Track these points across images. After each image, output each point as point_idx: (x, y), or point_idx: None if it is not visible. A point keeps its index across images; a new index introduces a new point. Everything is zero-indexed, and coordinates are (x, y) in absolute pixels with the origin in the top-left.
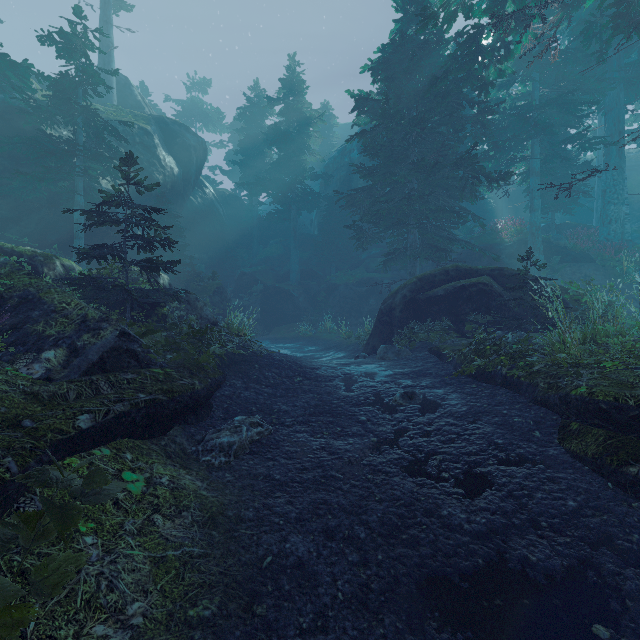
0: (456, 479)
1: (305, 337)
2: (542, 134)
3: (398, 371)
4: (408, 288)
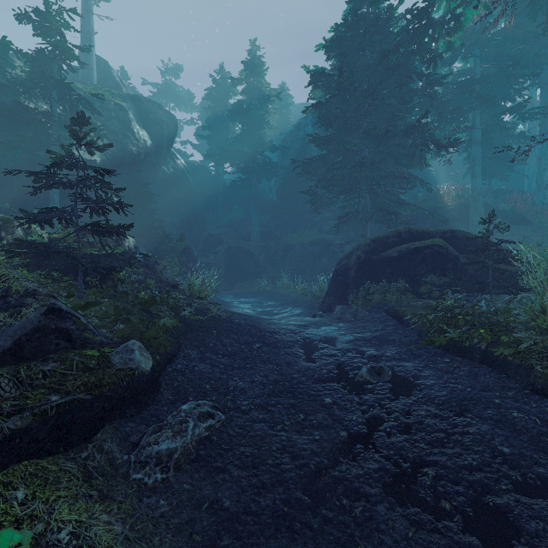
0: (463, 515)
1: (265, 292)
2: (484, 106)
3: (358, 336)
4: (362, 249)
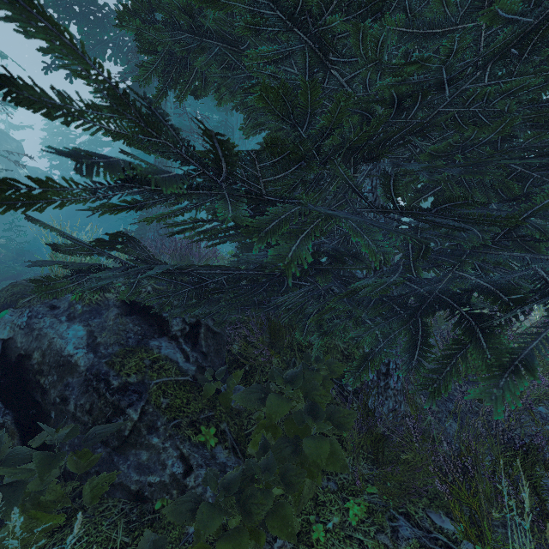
0: None
1: None
2: None
3: None
4: None
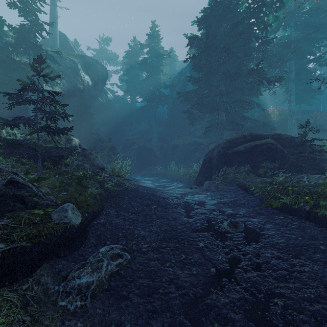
0: None
1: (160, 174)
2: (296, 57)
3: (220, 201)
4: (221, 146)
